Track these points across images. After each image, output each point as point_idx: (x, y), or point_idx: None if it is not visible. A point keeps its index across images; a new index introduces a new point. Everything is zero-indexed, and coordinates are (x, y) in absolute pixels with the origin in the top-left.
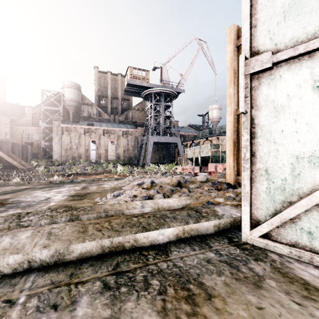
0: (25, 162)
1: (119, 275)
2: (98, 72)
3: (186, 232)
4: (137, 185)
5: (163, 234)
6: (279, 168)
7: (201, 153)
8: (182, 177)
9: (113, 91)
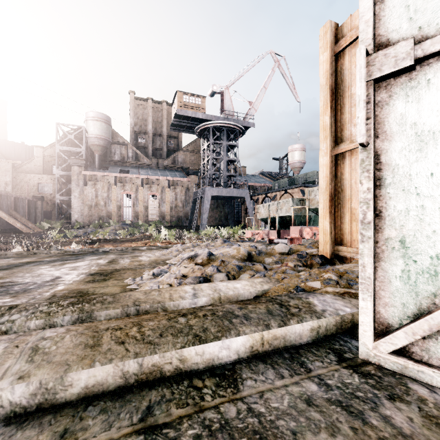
0: (32, 224)
1: (151, 434)
2: (135, 99)
3: (266, 341)
4: (188, 259)
5: (229, 346)
6: (426, 237)
7: (278, 211)
8: (253, 246)
9: (155, 125)
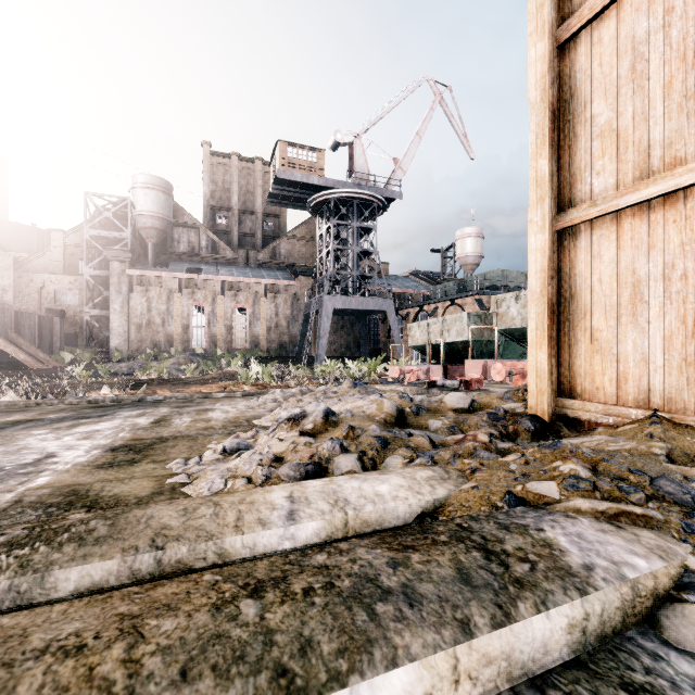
0: (45, 355)
1: None
2: (212, 155)
3: (466, 674)
4: (289, 421)
5: None
6: None
7: (445, 334)
8: (406, 397)
9: (244, 197)
